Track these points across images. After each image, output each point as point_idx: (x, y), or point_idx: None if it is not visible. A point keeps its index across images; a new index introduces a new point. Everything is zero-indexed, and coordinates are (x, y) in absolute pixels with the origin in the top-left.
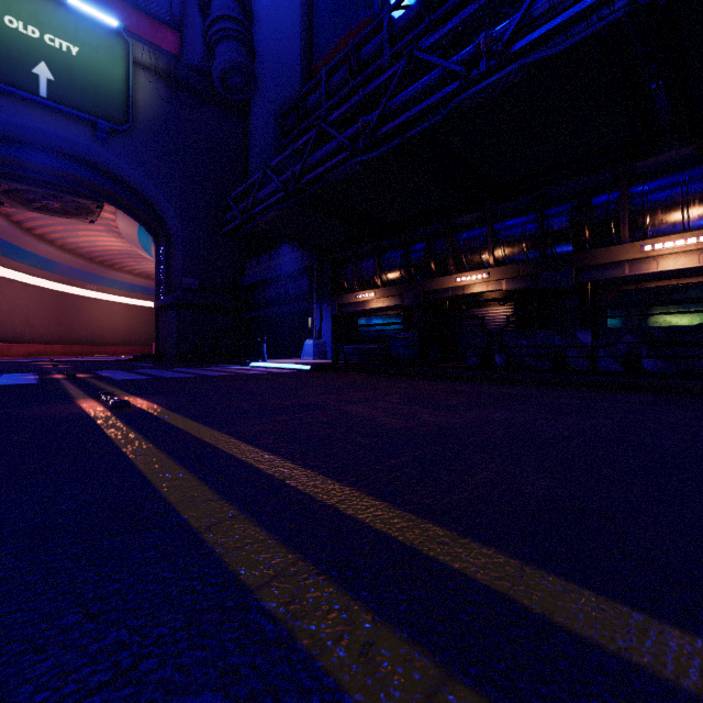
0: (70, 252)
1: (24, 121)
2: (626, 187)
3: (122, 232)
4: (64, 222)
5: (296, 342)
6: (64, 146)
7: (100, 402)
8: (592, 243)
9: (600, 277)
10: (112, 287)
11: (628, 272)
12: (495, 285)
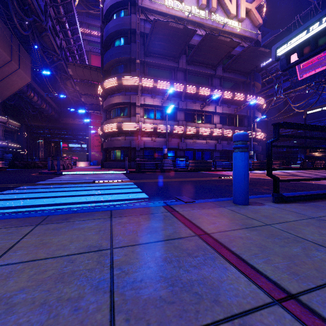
0: None
1: None
2: None
3: None
4: None
5: (289, 161)
6: None
7: None
8: None
9: None
10: None
11: None
12: None
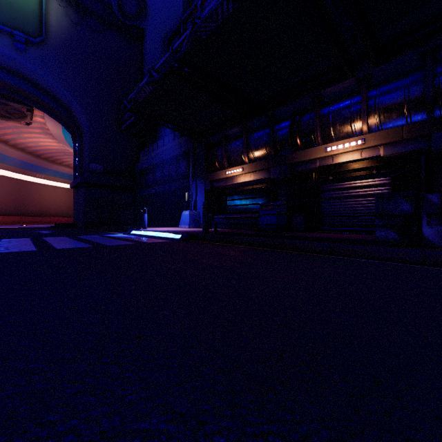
0: (21, 150)
1: None
2: None
3: (52, 133)
4: (10, 126)
5: (176, 213)
6: None
7: None
8: None
9: None
10: (55, 176)
11: None
12: (371, 151)
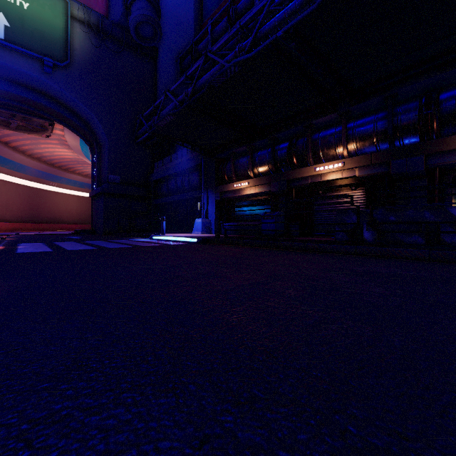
0: (37, 159)
1: None
2: None
3: (70, 144)
4: (30, 137)
5: (189, 220)
6: (20, 77)
7: None
8: (439, 133)
9: (449, 161)
10: (68, 184)
11: None
12: (349, 172)
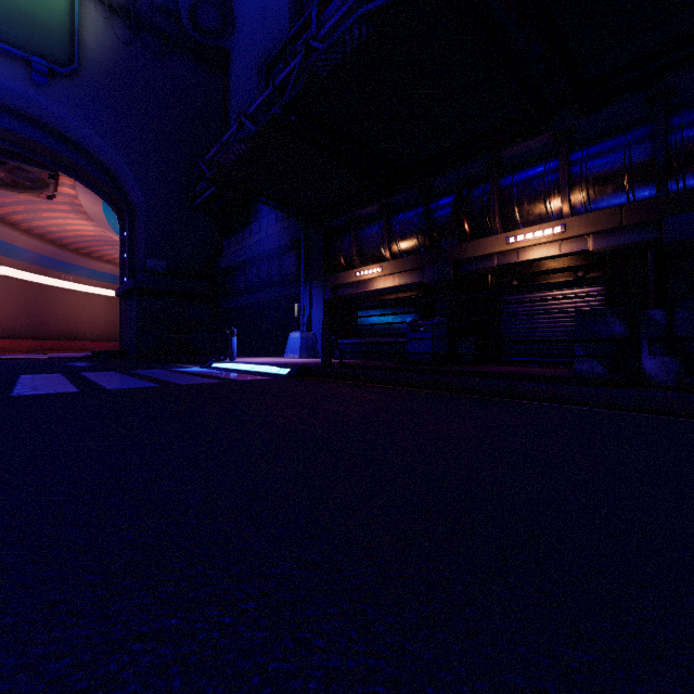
0: (39, 237)
1: None
2: None
3: (88, 211)
4: (23, 200)
5: (280, 335)
6: None
7: None
8: None
9: None
10: (91, 277)
11: None
12: (575, 243)
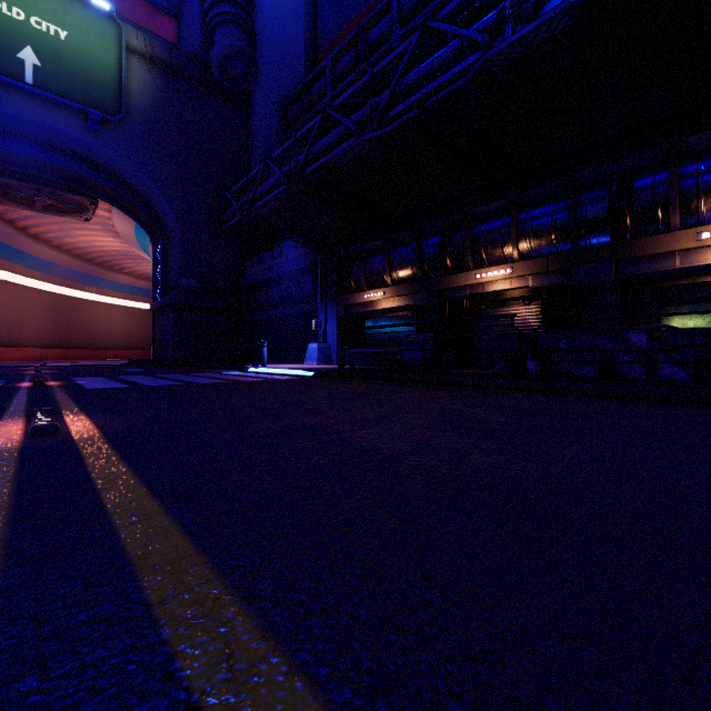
0: (67, 252)
1: (9, 109)
2: (677, 165)
3: (119, 231)
4: (59, 221)
5: (299, 345)
6: (53, 138)
7: (27, 424)
8: (634, 232)
9: (645, 270)
10: (112, 289)
11: (680, 265)
12: (520, 281)
